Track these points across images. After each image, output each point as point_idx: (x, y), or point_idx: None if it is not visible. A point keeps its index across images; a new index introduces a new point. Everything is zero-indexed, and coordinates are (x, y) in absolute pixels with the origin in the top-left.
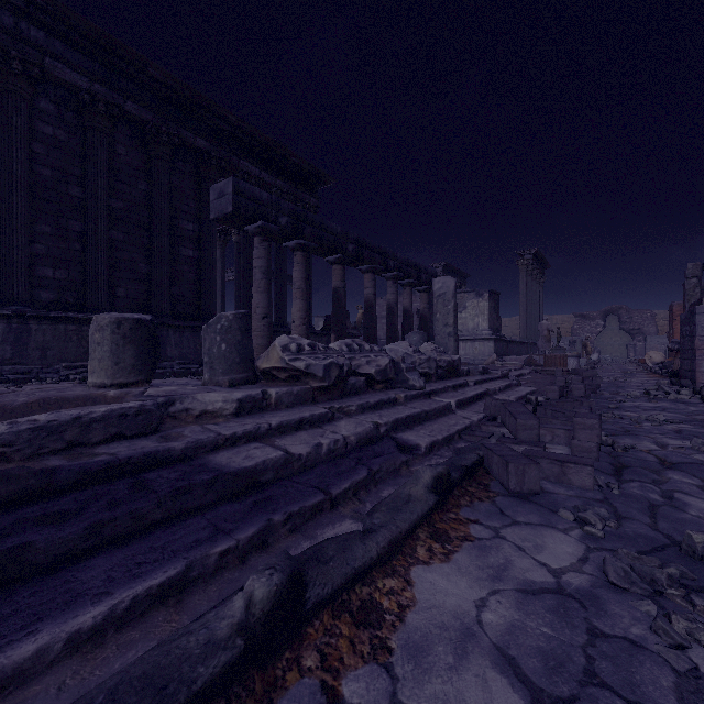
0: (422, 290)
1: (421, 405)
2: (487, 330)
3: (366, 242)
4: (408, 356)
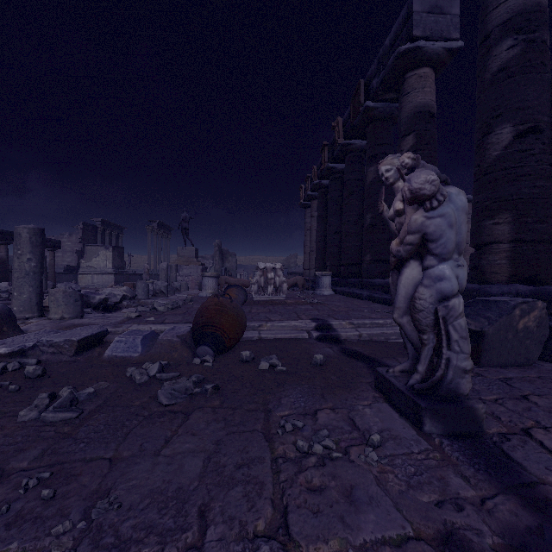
0: (50, 250)
1: (3, 302)
2: (111, 268)
3: (0, 231)
4: (6, 287)
